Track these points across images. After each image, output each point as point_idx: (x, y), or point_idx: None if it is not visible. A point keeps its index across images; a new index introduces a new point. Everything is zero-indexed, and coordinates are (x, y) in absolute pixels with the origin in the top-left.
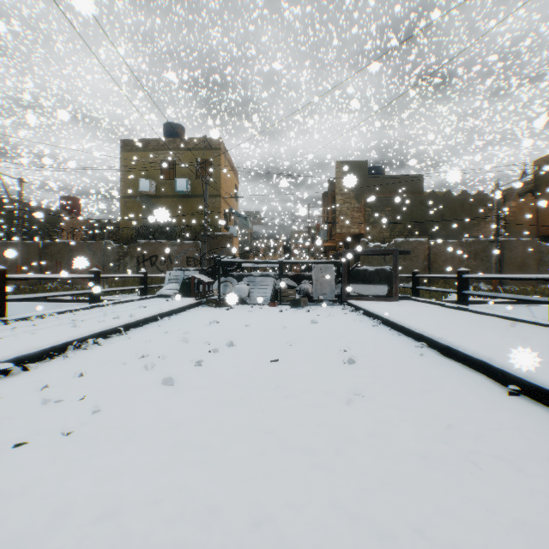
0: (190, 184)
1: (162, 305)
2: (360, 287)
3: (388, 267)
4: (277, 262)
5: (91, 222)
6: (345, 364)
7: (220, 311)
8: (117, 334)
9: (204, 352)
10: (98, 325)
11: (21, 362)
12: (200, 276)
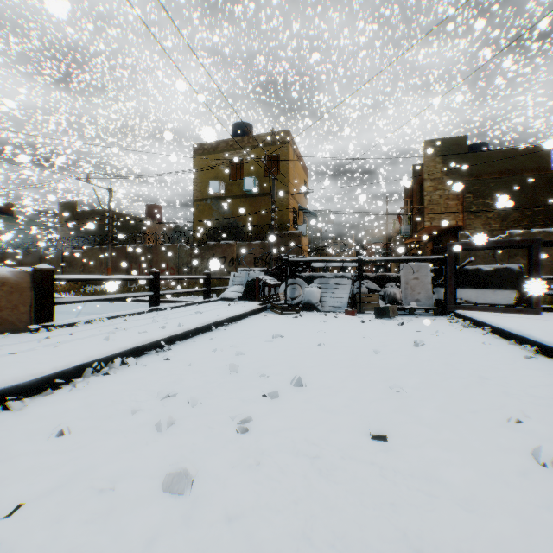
0: (258, 182)
1: (221, 311)
2: (469, 293)
3: (515, 265)
4: (356, 261)
5: (170, 227)
6: (543, 467)
7: (287, 320)
8: (155, 351)
9: (257, 395)
10: (134, 338)
11: (6, 396)
12: (265, 278)
